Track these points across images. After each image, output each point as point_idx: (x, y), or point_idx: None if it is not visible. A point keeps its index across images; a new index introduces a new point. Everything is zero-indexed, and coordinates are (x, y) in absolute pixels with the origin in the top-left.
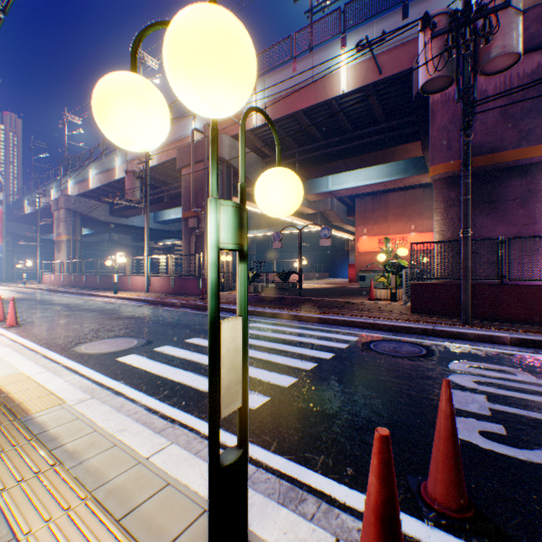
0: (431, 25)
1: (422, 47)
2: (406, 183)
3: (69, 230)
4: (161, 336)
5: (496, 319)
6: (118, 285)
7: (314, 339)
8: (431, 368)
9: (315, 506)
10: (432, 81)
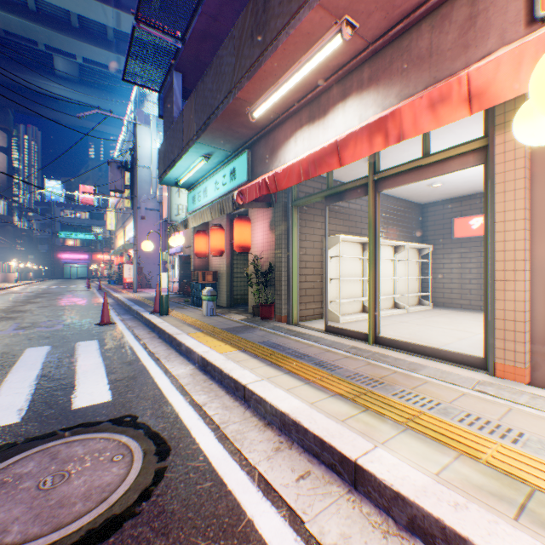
0: None
1: None
2: None
3: None
4: None
5: None
6: None
7: None
8: None
9: (133, 326)
10: None
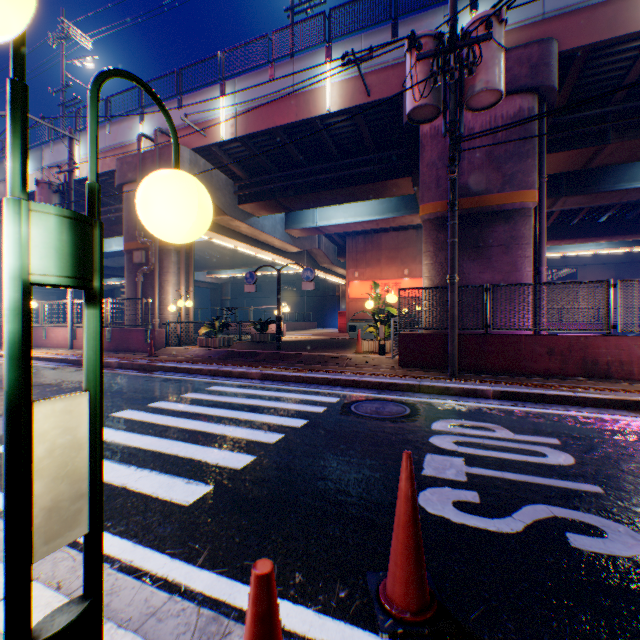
0: (417, 46)
1: (409, 70)
2: (399, 223)
3: None
4: None
5: (482, 371)
6: None
7: (287, 403)
8: (413, 430)
9: (242, 639)
10: (419, 109)
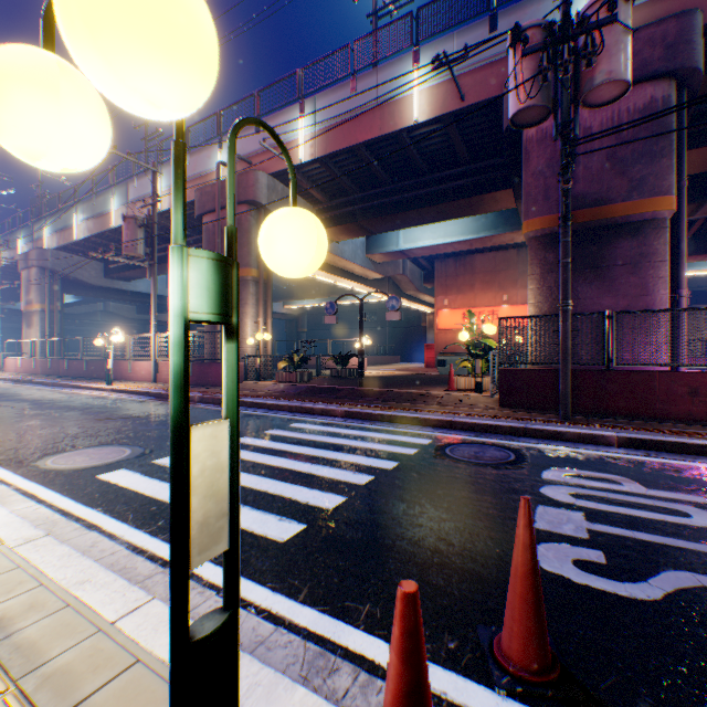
0: (522, 40)
1: (512, 68)
2: (497, 242)
3: (43, 297)
4: (166, 443)
5: (602, 414)
6: (112, 373)
7: (374, 443)
8: (520, 479)
9: (351, 677)
10: (524, 112)
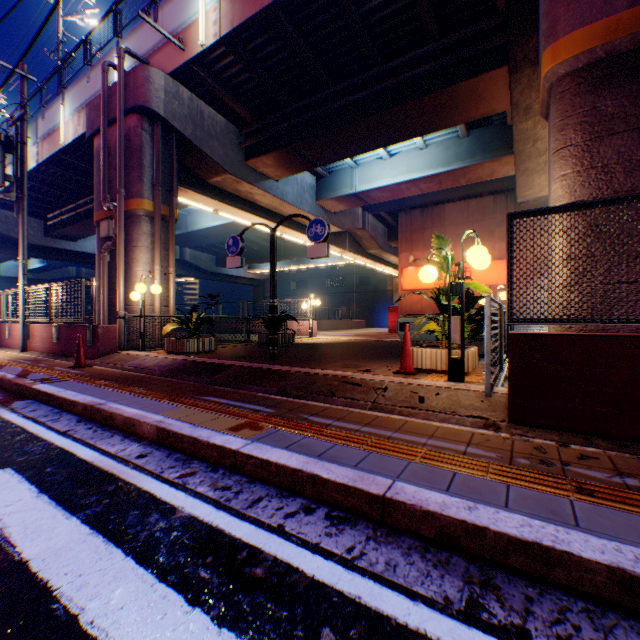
0: None
1: None
2: (473, 177)
3: None
4: None
5: None
6: None
7: None
8: None
9: None
10: None
